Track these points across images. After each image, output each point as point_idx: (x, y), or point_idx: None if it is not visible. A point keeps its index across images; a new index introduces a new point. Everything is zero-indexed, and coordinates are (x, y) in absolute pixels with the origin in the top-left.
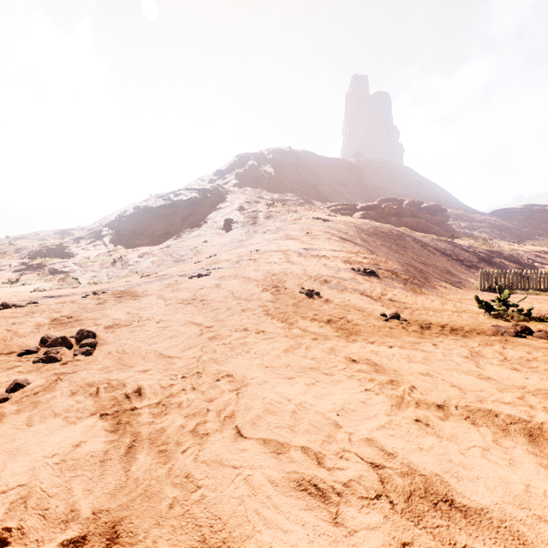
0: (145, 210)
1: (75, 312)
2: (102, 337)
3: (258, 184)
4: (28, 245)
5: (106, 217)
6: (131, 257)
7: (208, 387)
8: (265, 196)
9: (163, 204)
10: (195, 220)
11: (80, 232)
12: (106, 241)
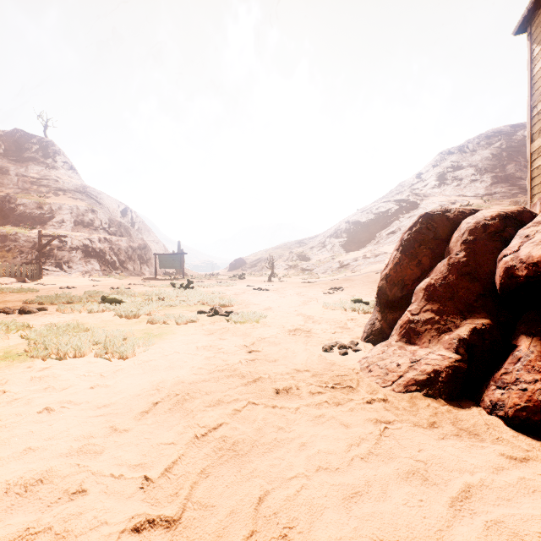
0: (353, 223)
1: (333, 284)
2: (344, 289)
3: (460, 180)
4: (283, 252)
5: (327, 231)
6: (345, 260)
7: (368, 295)
8: (466, 193)
9: (366, 217)
10: (391, 228)
11: (311, 242)
12: (328, 249)
